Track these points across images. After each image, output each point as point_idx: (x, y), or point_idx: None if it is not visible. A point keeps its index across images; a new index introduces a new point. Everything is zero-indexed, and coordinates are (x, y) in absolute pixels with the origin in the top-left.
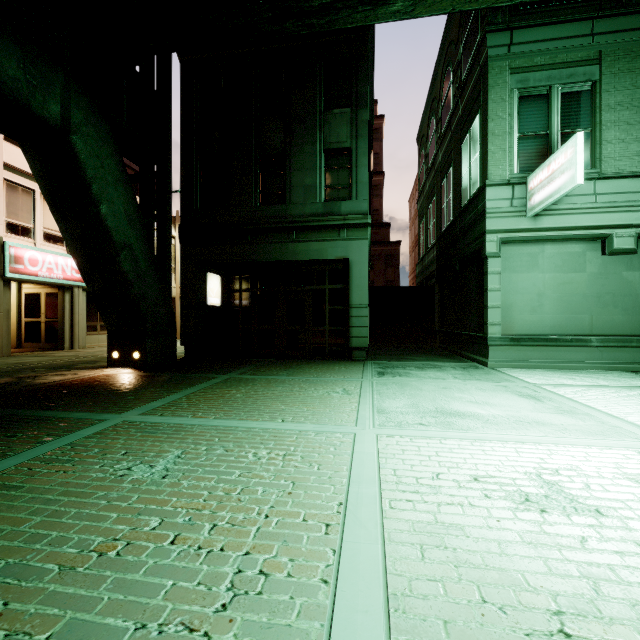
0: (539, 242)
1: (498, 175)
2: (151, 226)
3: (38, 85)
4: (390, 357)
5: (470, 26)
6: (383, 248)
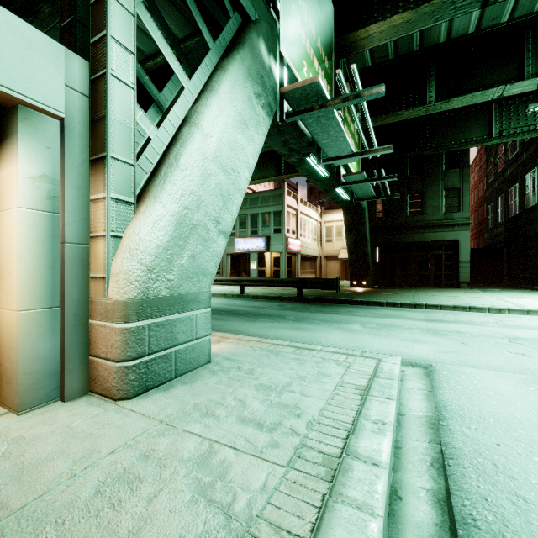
0: None
1: None
2: None
3: None
4: (479, 288)
5: None
6: None
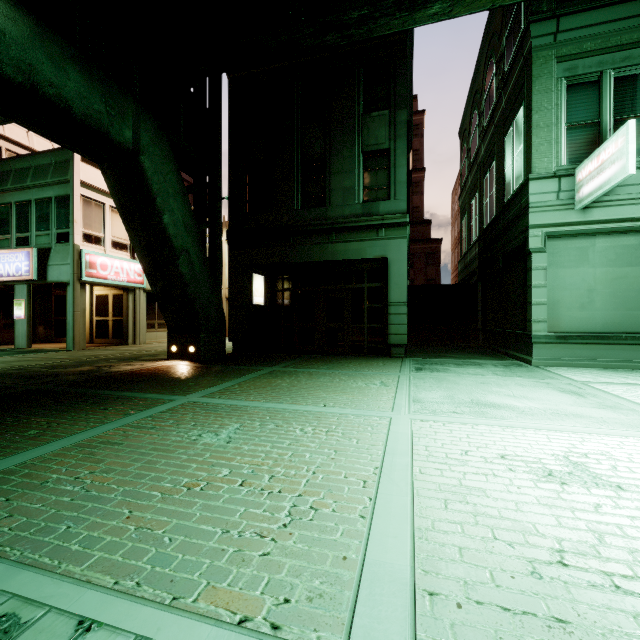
0: (589, 235)
1: (543, 168)
2: (203, 232)
3: (116, 115)
4: (429, 355)
5: (513, 16)
6: (423, 246)
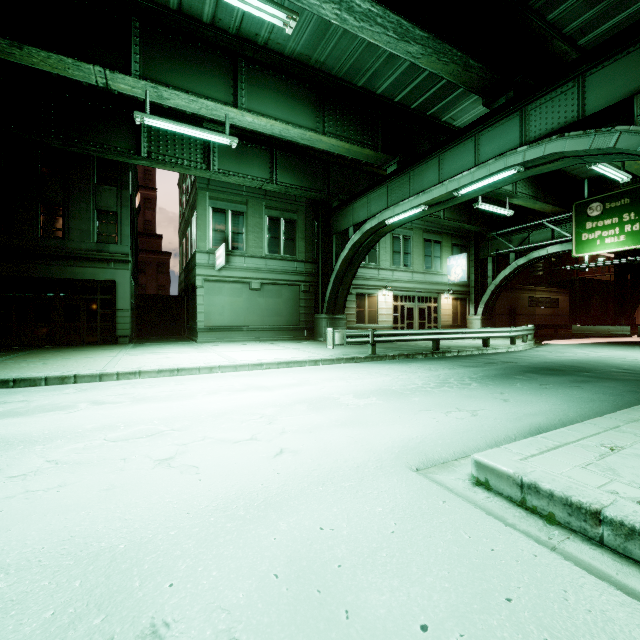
0: (223, 282)
1: (203, 247)
2: None
3: None
4: (146, 342)
5: None
6: (155, 256)
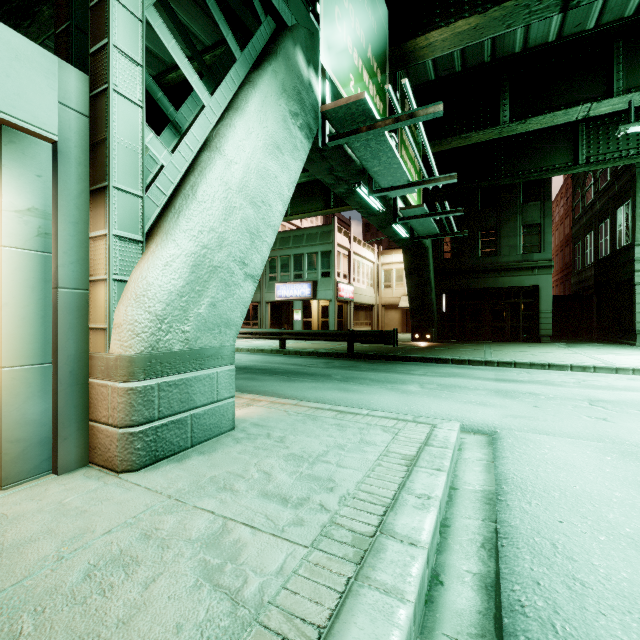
0: None
1: None
2: None
3: None
4: (564, 342)
5: None
6: None
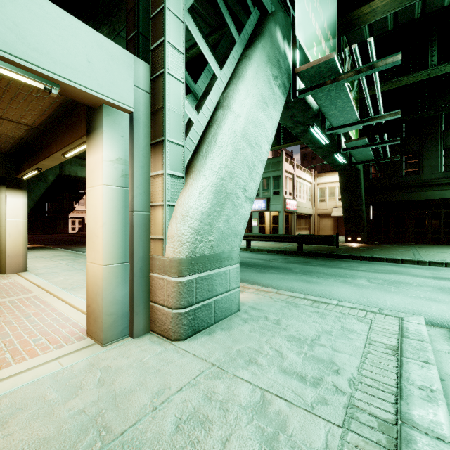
0: None
1: None
2: None
3: None
4: None
5: None
6: None
